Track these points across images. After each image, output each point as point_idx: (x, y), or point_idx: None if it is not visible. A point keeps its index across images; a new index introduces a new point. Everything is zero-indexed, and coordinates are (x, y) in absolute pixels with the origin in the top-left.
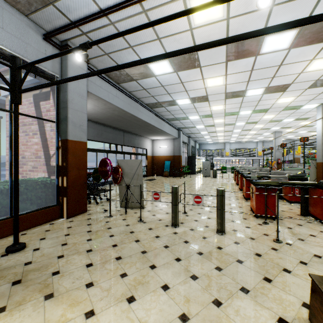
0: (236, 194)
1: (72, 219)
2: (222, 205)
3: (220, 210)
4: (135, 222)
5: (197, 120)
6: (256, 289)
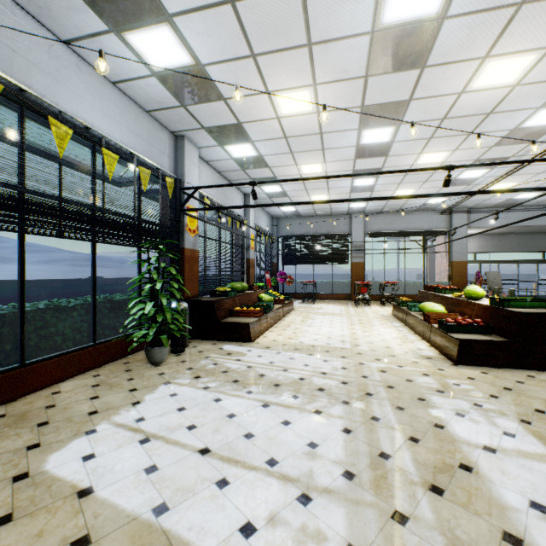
0: None
1: None
2: None
3: None
4: None
5: None
6: None
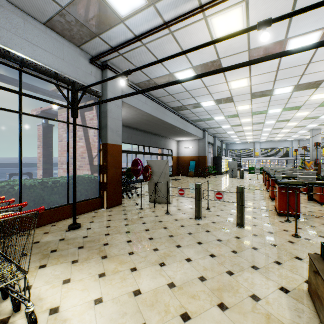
0: (263, 194)
1: (111, 209)
2: (242, 201)
3: (239, 205)
4: (162, 214)
5: (223, 121)
6: (265, 268)
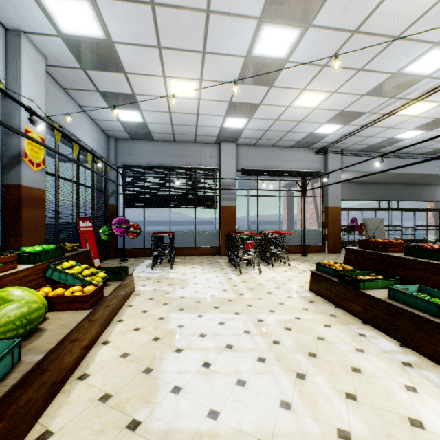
0: None
1: (330, 254)
2: None
3: None
4: None
5: None
6: None
